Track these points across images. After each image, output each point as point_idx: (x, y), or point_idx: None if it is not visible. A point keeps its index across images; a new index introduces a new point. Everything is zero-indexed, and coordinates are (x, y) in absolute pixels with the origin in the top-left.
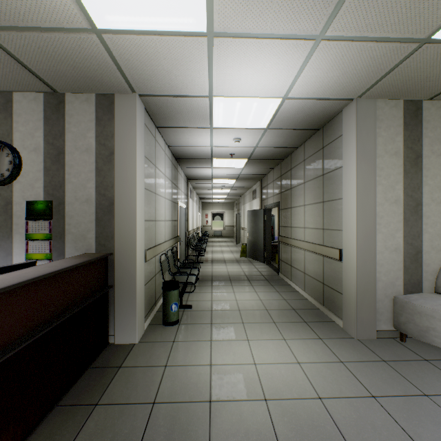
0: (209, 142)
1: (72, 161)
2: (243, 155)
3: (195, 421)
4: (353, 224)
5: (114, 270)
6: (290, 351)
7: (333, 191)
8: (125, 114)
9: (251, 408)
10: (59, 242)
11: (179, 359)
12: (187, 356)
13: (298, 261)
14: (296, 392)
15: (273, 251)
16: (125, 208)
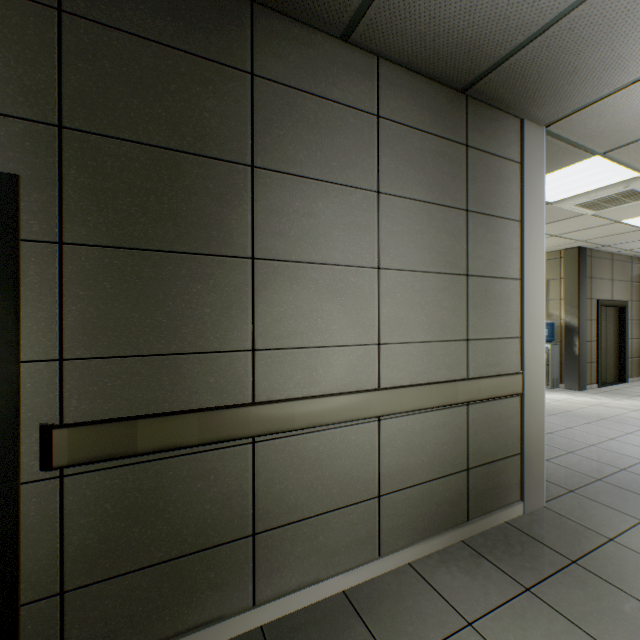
0: None
1: None
2: None
3: None
4: (542, 326)
5: None
6: None
7: (498, 260)
8: None
9: None
10: None
11: None
12: None
13: (336, 476)
14: None
15: None
16: None
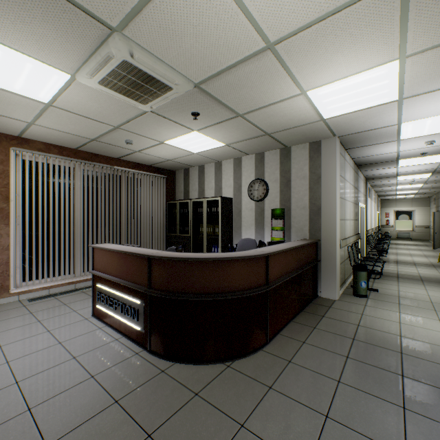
0: (395, 149)
1: (295, 185)
2: (439, 151)
3: (389, 338)
4: None
5: (321, 251)
6: None
7: None
8: (328, 151)
9: (436, 348)
10: (287, 232)
11: (371, 314)
12: (378, 314)
13: None
14: None
15: None
16: (328, 211)
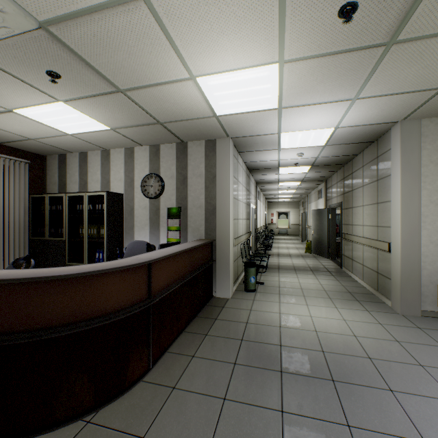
0: (277, 157)
1: (191, 183)
2: (306, 163)
3: (271, 332)
4: (398, 222)
5: (216, 250)
6: (339, 313)
7: (385, 195)
8: (222, 151)
9: (305, 333)
10: (184, 232)
11: (258, 308)
12: (264, 307)
13: (358, 255)
14: (338, 331)
15: (338, 248)
16: (223, 211)
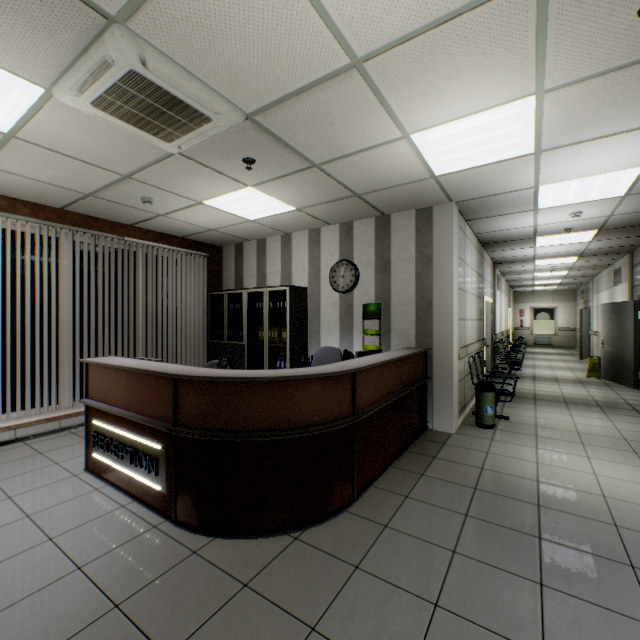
0: (531, 222)
1: (396, 270)
2: (588, 227)
3: (522, 486)
4: None
5: (432, 364)
6: None
7: None
8: (441, 222)
9: (583, 495)
10: (386, 337)
11: (500, 451)
12: (509, 452)
13: None
14: None
15: None
16: (442, 308)
